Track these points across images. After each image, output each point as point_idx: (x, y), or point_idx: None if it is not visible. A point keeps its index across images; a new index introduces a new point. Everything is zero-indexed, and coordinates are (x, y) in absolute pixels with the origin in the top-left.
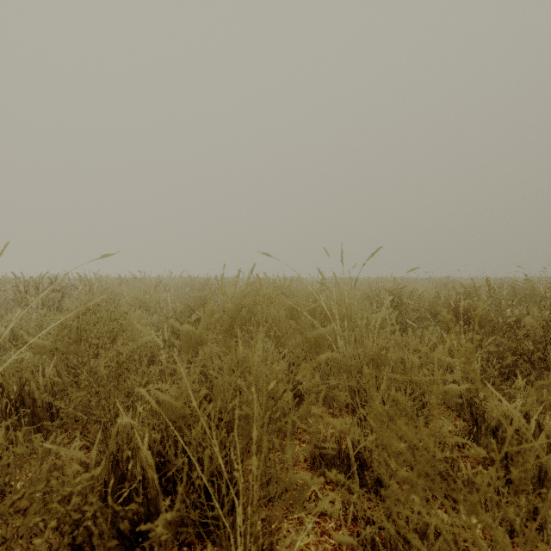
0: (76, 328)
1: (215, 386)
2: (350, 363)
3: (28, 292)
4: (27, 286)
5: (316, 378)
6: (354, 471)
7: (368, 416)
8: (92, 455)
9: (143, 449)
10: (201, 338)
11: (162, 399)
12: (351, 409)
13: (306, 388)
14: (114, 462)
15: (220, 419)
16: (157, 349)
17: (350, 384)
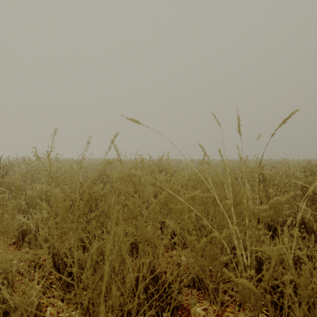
0: None
1: None
2: (269, 298)
3: None
4: None
5: None
6: None
7: None
8: None
9: None
10: None
11: None
12: None
13: None
14: None
15: None
16: None
17: None
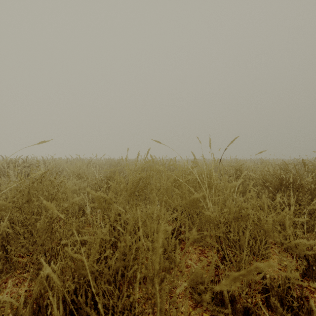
0: (27, 192)
1: (118, 248)
2: (218, 219)
3: (9, 167)
4: (8, 164)
5: (193, 230)
6: (228, 308)
7: (232, 258)
8: (21, 299)
9: (54, 307)
10: (110, 202)
11: (74, 257)
12: (217, 250)
13: (186, 237)
14: (36, 307)
15: (123, 275)
16: (86, 204)
17: (219, 234)
